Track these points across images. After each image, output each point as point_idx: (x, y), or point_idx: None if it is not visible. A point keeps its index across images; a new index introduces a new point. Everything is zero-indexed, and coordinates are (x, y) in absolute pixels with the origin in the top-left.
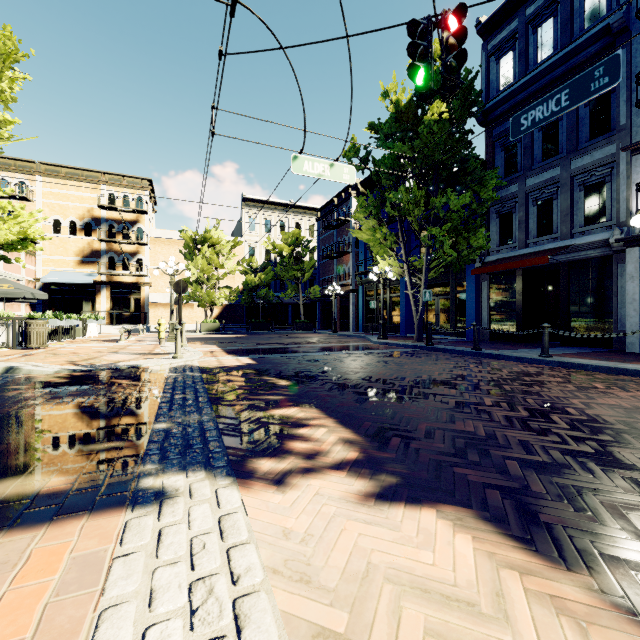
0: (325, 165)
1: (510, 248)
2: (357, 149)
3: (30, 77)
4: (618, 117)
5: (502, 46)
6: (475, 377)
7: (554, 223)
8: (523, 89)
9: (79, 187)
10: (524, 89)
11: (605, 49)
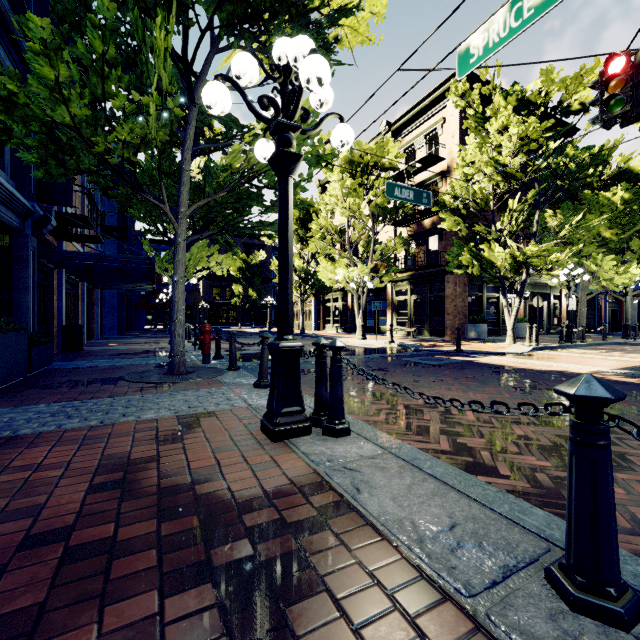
0: None
1: None
2: None
3: None
4: None
5: None
6: None
7: None
8: None
9: None
10: None
11: None
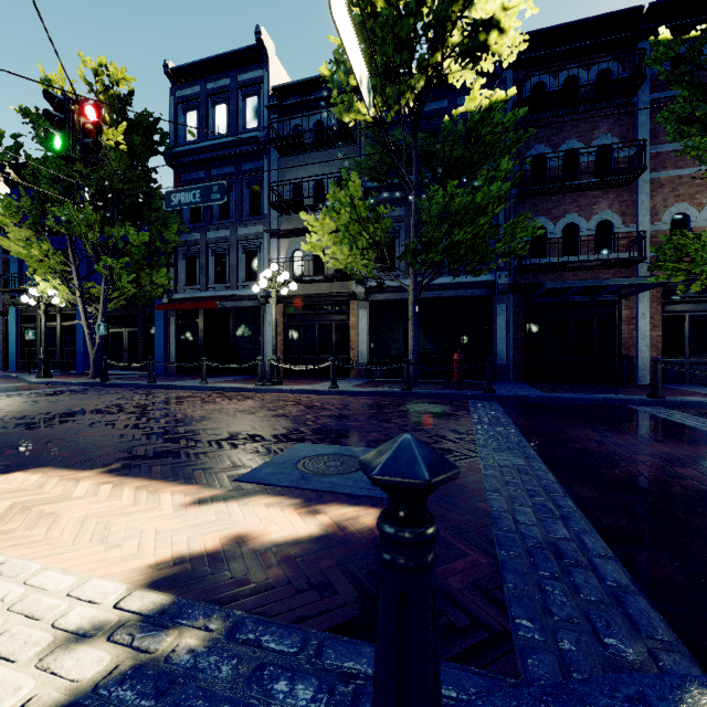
0: None
1: (195, 289)
2: None
3: None
4: (264, 207)
5: (188, 102)
6: (130, 404)
7: (227, 274)
8: (204, 151)
9: None
10: (205, 152)
11: (257, 153)
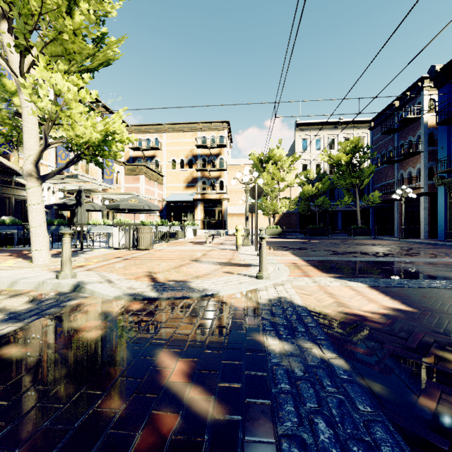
0: None
1: None
2: None
3: None
4: None
5: None
6: None
7: None
8: None
9: (185, 136)
10: None
11: None
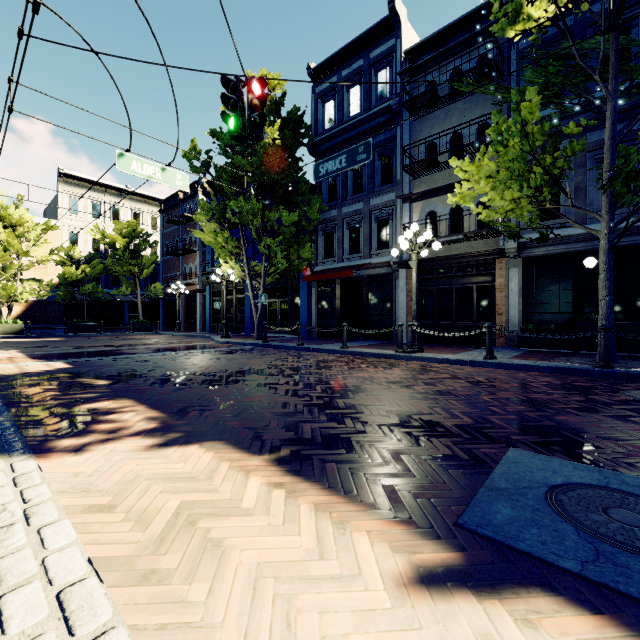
0: (156, 168)
1: (332, 261)
2: (198, 152)
3: None
4: (396, 174)
5: (326, 94)
6: (286, 366)
7: (360, 245)
8: (340, 134)
9: None
10: (341, 134)
11: (389, 122)
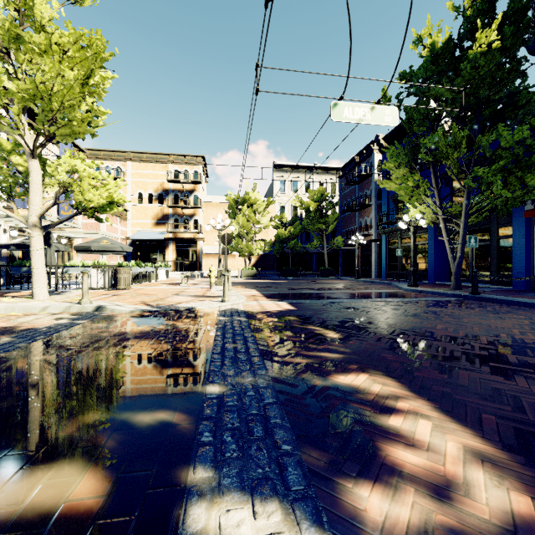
0: (365, 109)
1: None
2: (388, 99)
3: (117, 76)
4: None
5: None
6: None
7: None
8: None
9: (154, 167)
10: None
11: None
